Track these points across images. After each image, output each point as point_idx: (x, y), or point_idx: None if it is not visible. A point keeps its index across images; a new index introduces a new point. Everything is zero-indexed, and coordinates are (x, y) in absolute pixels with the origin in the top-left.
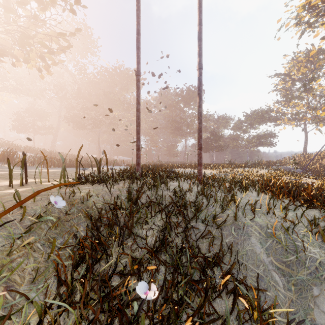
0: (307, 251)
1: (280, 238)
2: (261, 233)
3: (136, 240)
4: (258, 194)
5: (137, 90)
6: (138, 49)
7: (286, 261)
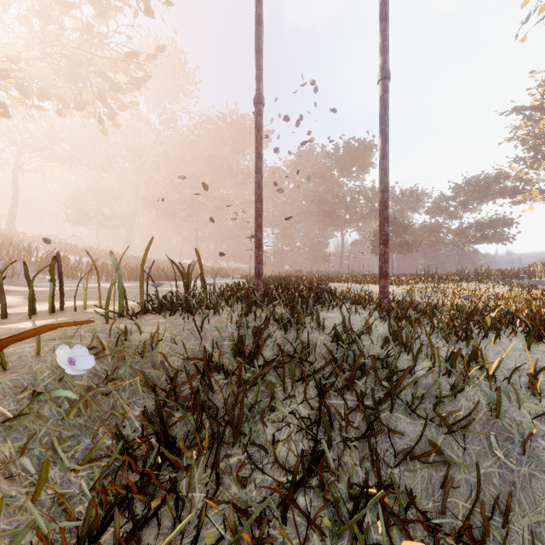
0: None
1: None
2: None
3: (250, 451)
4: (529, 345)
5: (257, 131)
6: (258, 51)
7: None
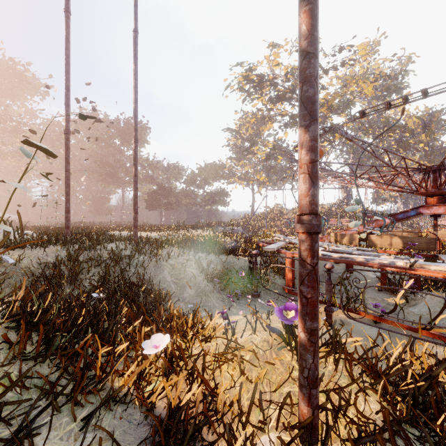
0: (190, 272)
1: (179, 269)
2: (170, 268)
3: (81, 285)
4: (178, 248)
5: (67, 149)
6: (68, 106)
7: (179, 278)
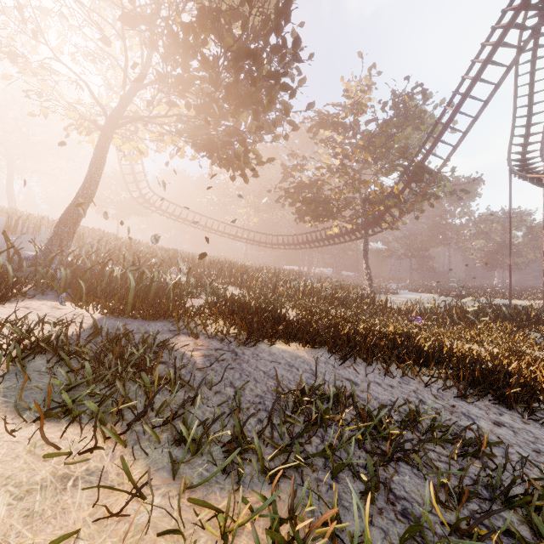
0: None
1: None
2: None
3: None
4: None
5: (510, 272)
6: (510, 255)
7: None
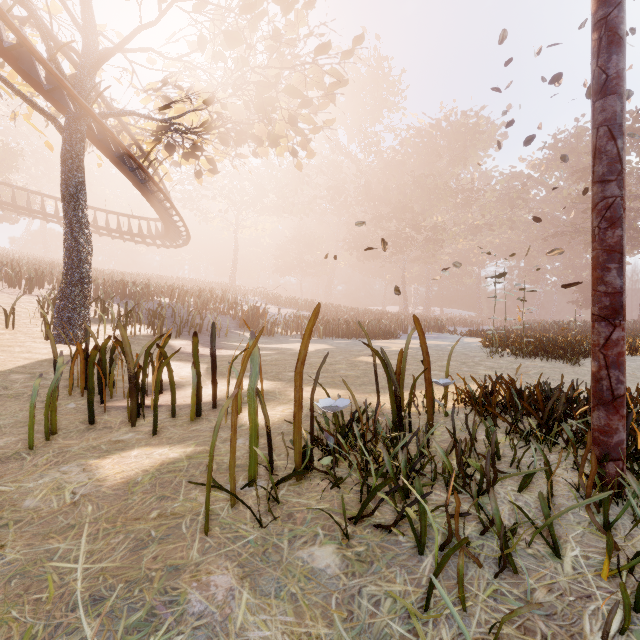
0: None
1: None
2: None
3: None
4: None
5: None
6: None
7: None
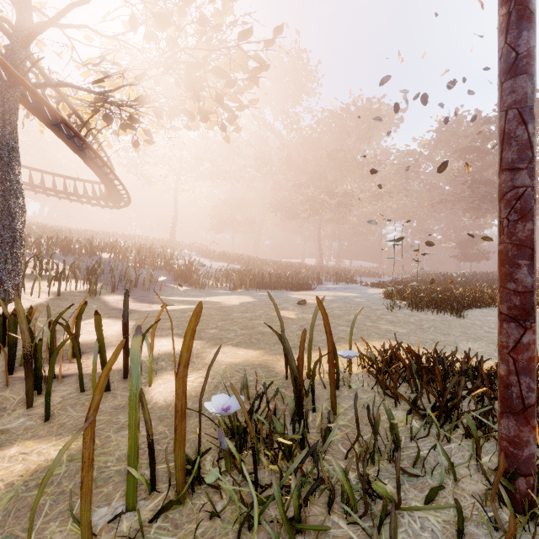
0: None
1: None
2: None
3: None
4: None
5: None
6: None
7: None
